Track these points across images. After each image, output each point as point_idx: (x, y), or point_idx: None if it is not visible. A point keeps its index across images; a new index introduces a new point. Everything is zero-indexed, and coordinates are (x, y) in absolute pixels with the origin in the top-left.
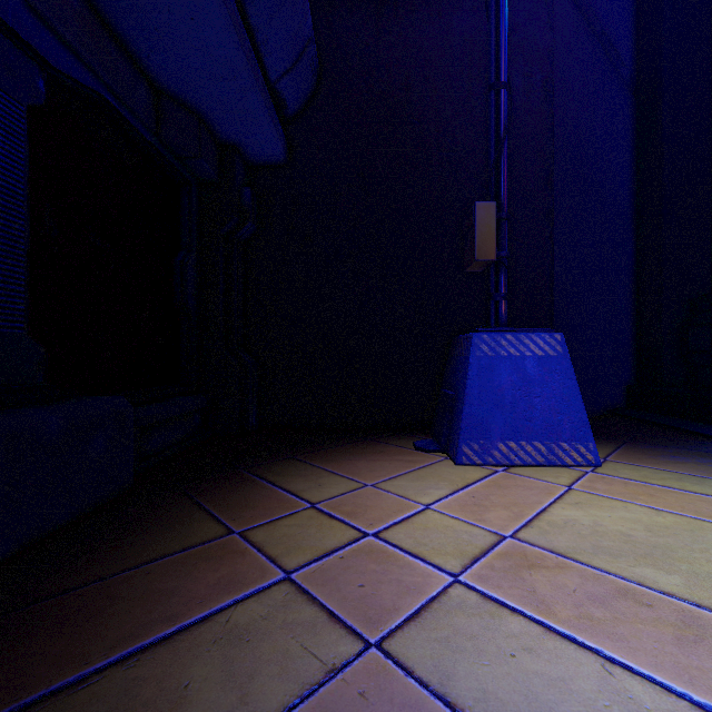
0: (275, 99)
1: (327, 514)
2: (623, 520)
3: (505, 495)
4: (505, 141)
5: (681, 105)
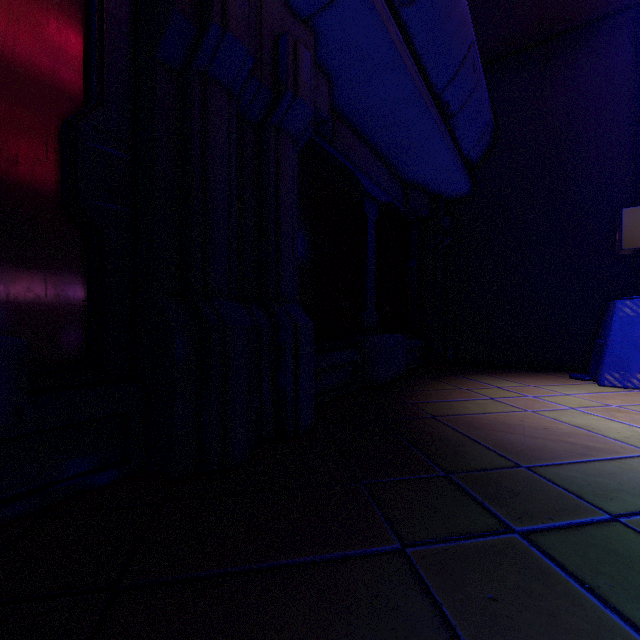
0: (465, 161)
1: (507, 390)
2: None
3: (627, 397)
4: None
5: None
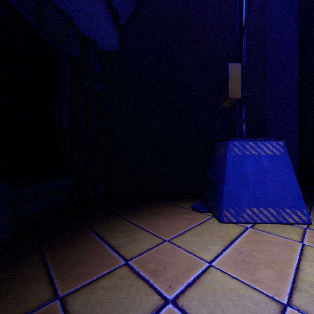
0: (112, 12)
1: (136, 273)
2: None
3: (262, 251)
4: (245, 29)
5: None
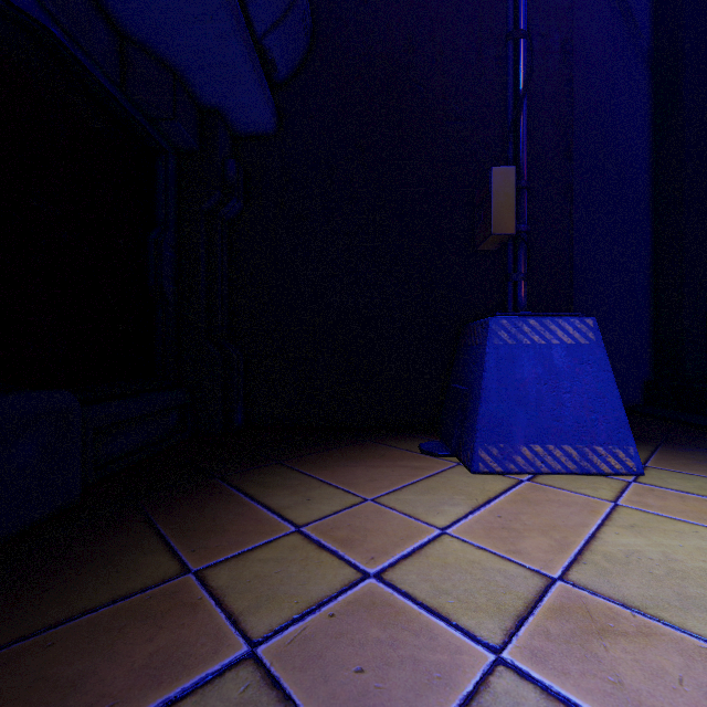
0: (262, 59)
1: (315, 542)
2: (701, 551)
3: (539, 514)
4: (525, 99)
5: (704, 79)
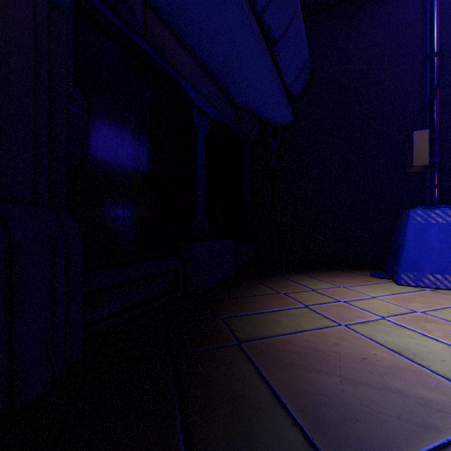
0: (288, 93)
1: (320, 293)
2: None
3: (425, 299)
4: (437, 89)
5: None
